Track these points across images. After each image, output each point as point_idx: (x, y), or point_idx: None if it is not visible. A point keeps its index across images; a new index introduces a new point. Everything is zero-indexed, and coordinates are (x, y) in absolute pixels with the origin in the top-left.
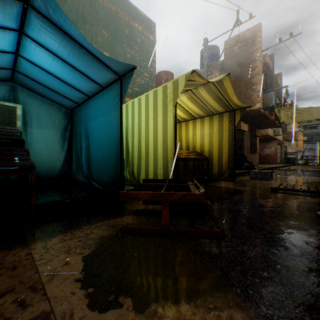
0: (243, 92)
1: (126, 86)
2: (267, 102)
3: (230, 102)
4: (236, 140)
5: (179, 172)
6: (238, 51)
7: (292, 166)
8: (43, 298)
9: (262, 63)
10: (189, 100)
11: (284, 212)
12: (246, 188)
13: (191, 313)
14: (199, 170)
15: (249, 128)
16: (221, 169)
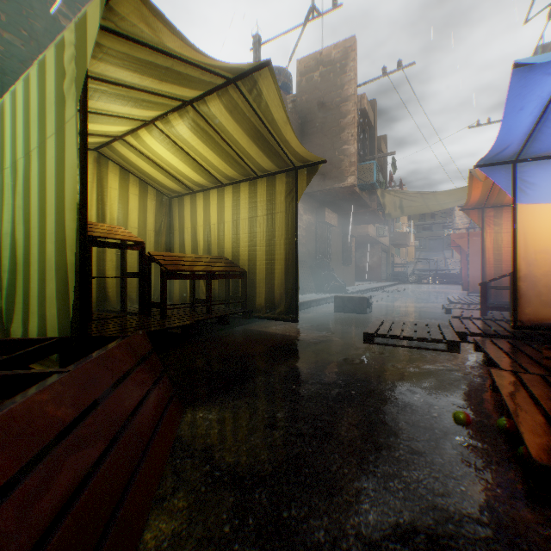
0: (328, 155)
1: None
2: (365, 176)
3: (285, 148)
4: (318, 240)
5: (165, 306)
6: (320, 80)
7: (402, 285)
8: None
9: (359, 110)
10: (195, 135)
11: (384, 414)
12: (320, 334)
13: None
14: (229, 297)
15: (340, 221)
16: (272, 295)
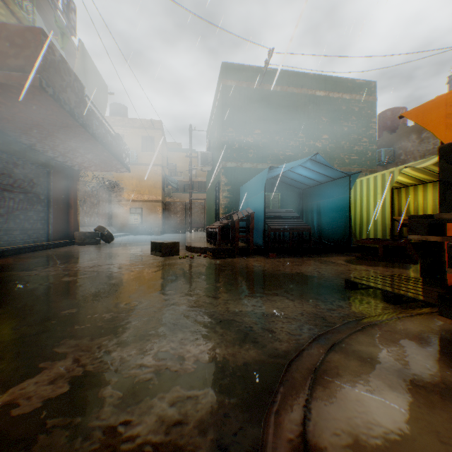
0: None
1: (353, 181)
2: None
3: None
4: None
5: (400, 236)
6: None
7: None
8: (337, 263)
9: None
10: (412, 171)
11: None
12: None
13: (386, 268)
14: None
15: None
16: None
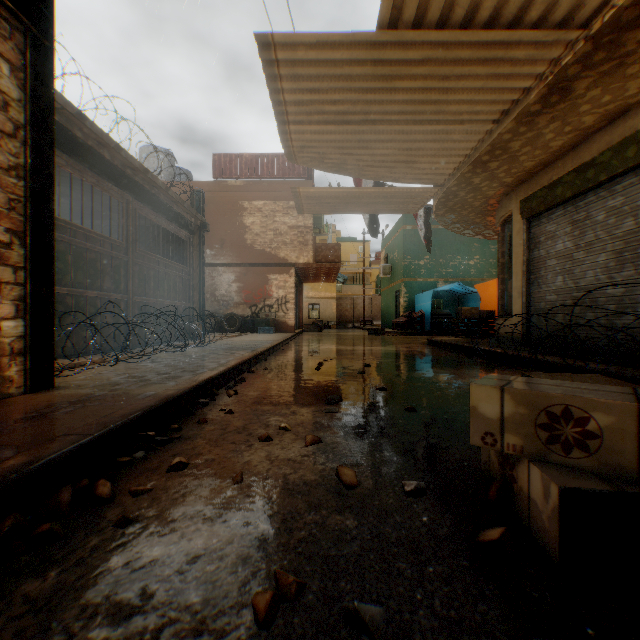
0: None
1: None
2: None
3: None
4: None
5: None
6: None
7: None
8: None
9: None
10: None
11: None
12: None
13: None
14: None
15: None
16: None
